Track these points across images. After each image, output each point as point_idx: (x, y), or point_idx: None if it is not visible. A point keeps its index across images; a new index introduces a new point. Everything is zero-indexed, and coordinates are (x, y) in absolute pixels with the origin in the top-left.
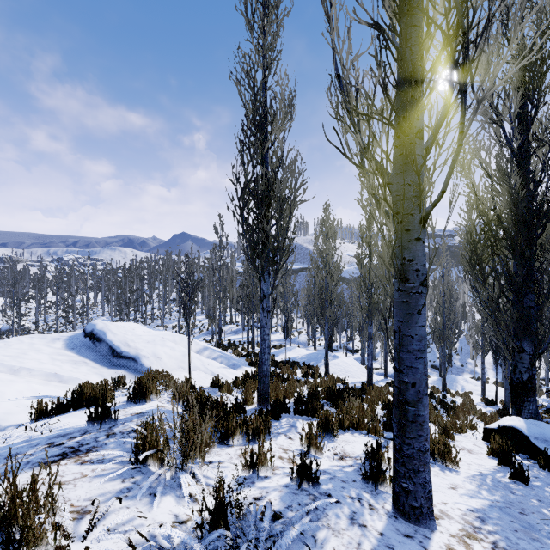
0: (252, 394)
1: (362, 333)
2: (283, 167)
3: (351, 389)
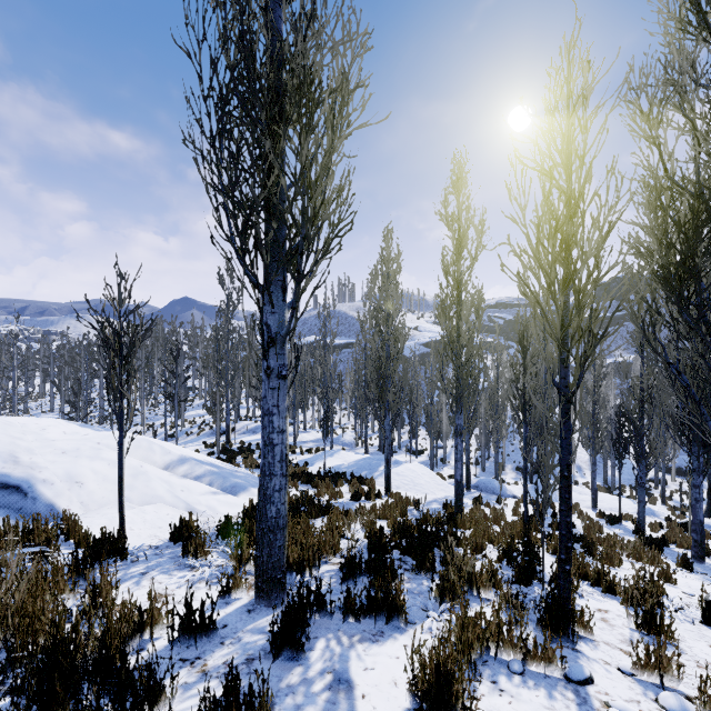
0: (244, 570)
1: (431, 427)
2: (315, 20)
3: (436, 522)
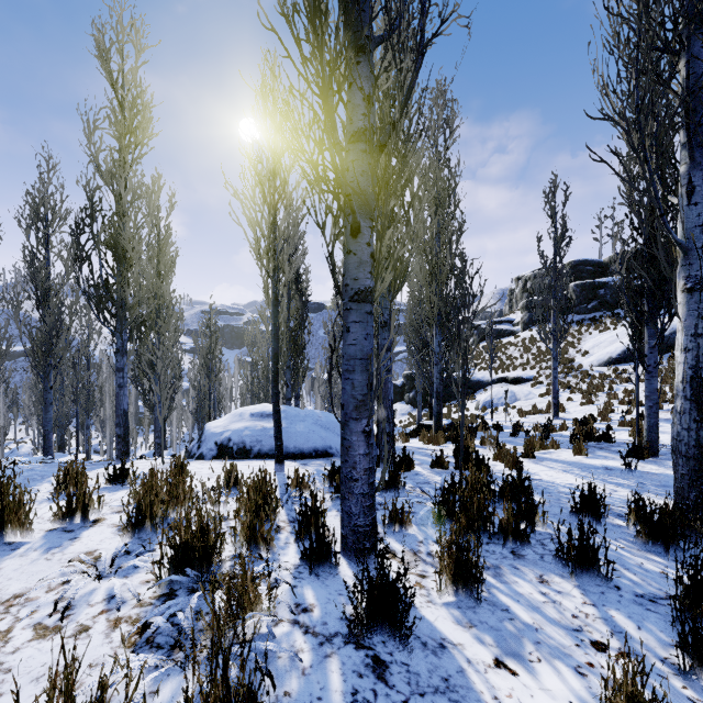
0: None
1: (107, 428)
2: None
3: None
